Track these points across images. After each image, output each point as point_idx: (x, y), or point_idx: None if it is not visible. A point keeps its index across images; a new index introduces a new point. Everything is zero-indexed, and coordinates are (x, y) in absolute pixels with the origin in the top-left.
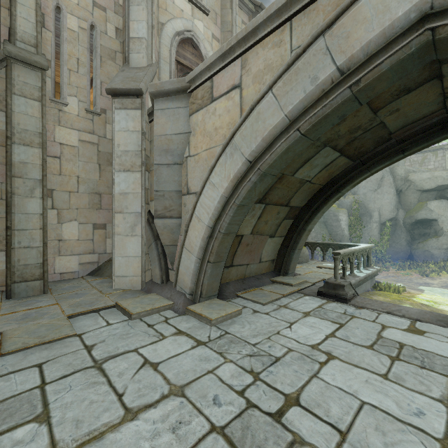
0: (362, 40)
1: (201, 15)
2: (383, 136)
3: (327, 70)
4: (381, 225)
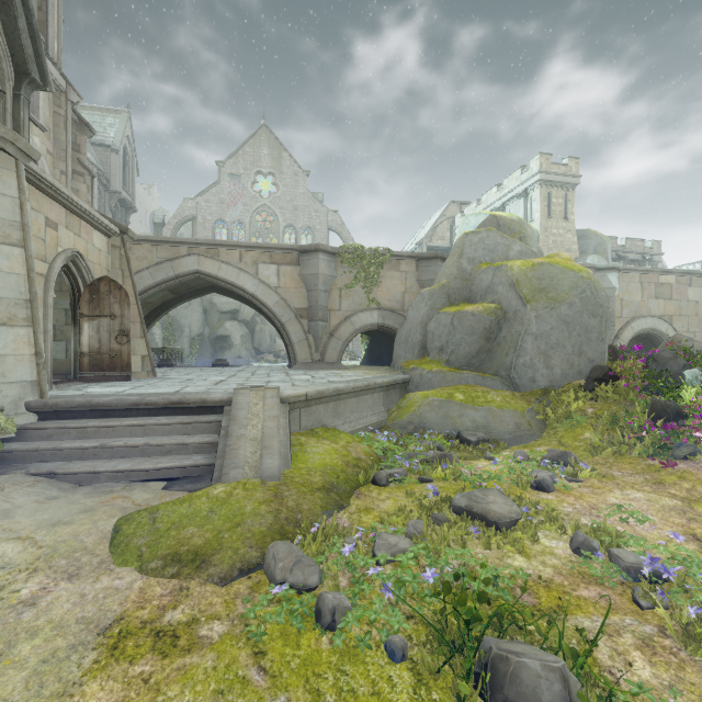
0: (183, 270)
1: (39, 131)
2: (190, 288)
3: (172, 274)
4: (191, 340)
